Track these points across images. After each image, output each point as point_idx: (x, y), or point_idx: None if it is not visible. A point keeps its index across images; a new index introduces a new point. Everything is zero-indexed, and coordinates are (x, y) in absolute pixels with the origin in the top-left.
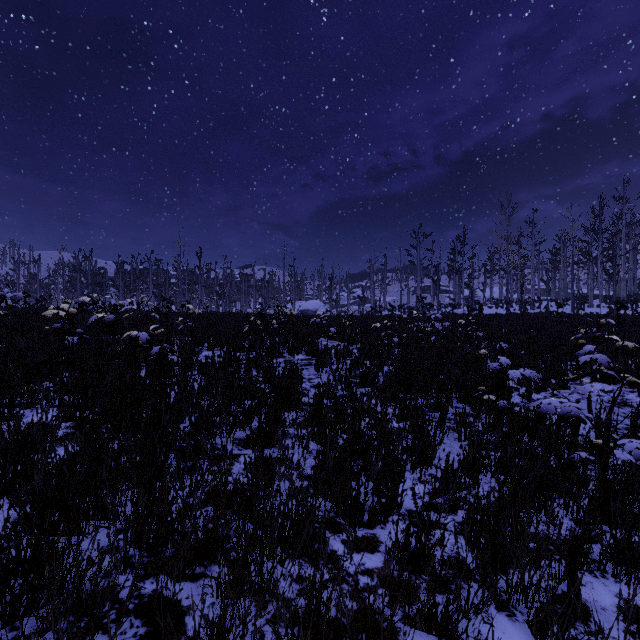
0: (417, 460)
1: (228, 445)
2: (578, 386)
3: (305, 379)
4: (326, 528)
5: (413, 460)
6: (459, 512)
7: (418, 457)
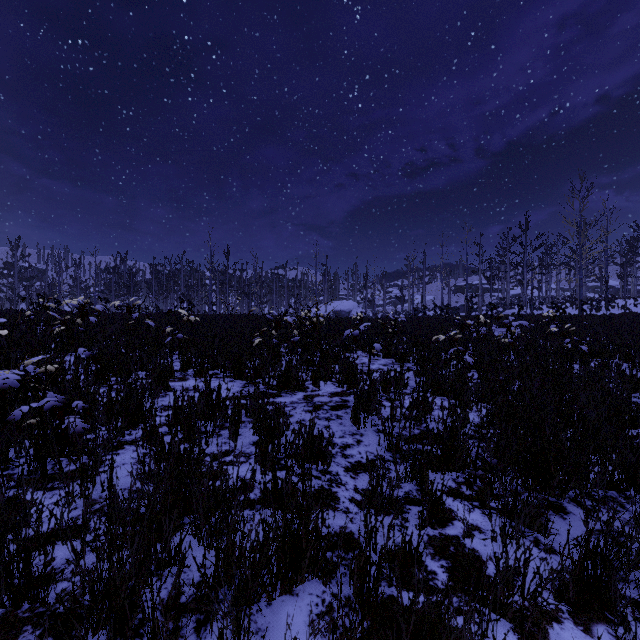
0: None
1: None
2: None
3: (335, 447)
4: None
5: None
6: None
7: None
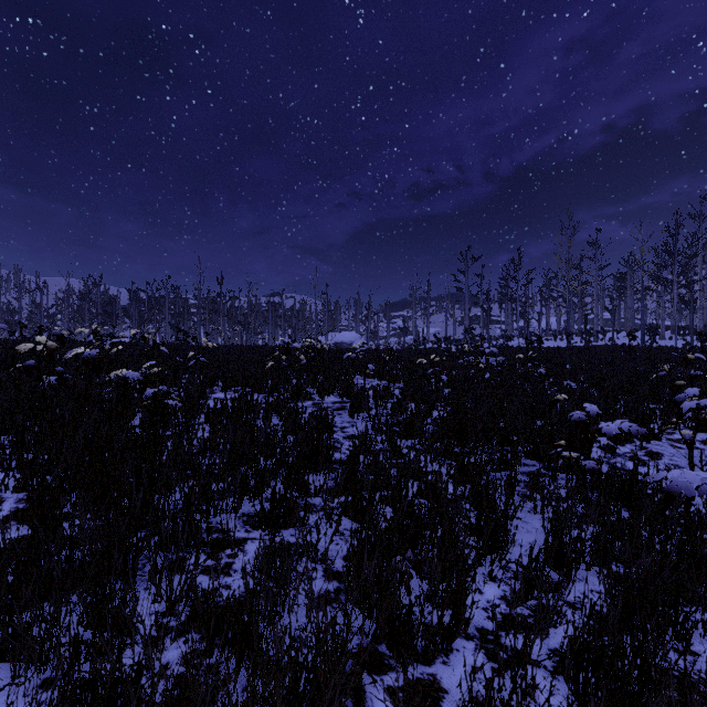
0: (486, 548)
1: (232, 524)
2: (670, 436)
3: (337, 428)
4: (363, 672)
5: (480, 547)
6: (551, 631)
7: (486, 542)
